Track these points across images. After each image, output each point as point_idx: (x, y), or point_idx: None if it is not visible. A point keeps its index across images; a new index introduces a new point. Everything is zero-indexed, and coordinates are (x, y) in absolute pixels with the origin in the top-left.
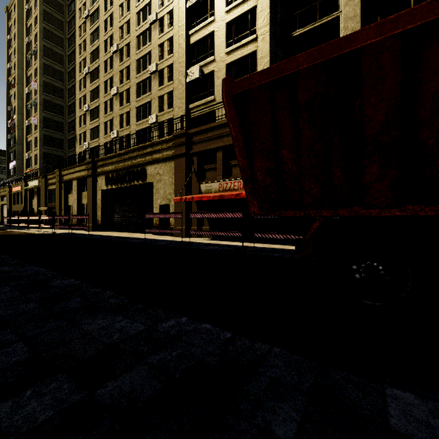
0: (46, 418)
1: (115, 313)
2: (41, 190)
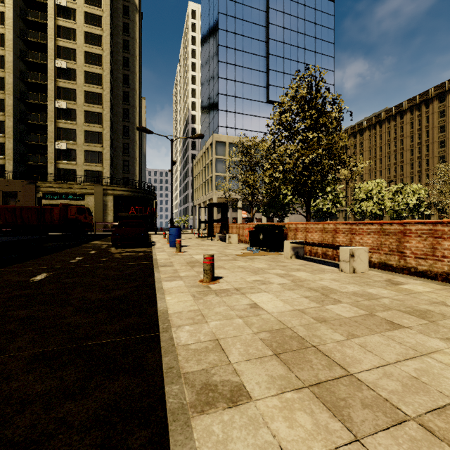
0: None
1: None
2: None
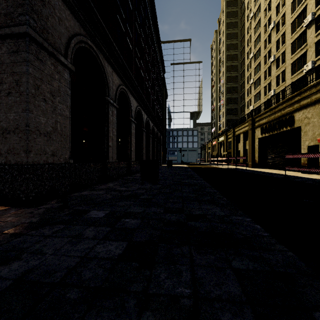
0: (173, 220)
1: (217, 206)
2: (224, 142)
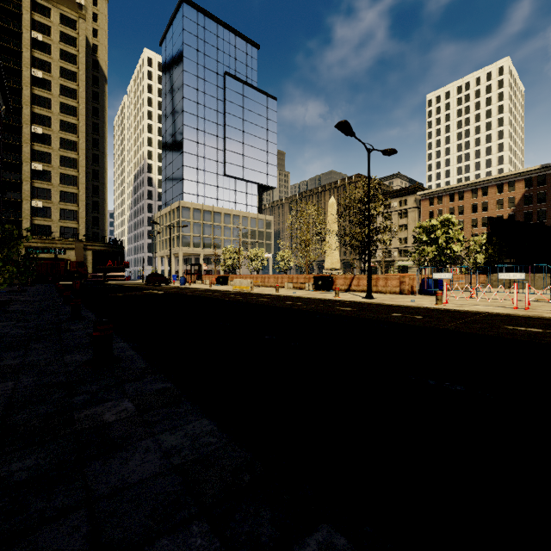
0: None
1: None
2: None
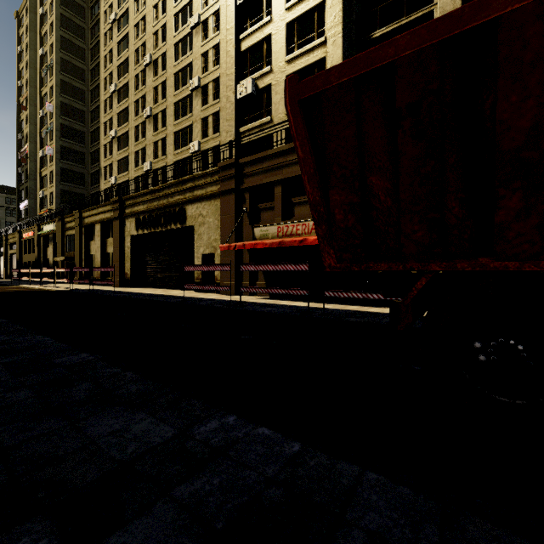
0: None
1: (135, 408)
2: (57, 236)
